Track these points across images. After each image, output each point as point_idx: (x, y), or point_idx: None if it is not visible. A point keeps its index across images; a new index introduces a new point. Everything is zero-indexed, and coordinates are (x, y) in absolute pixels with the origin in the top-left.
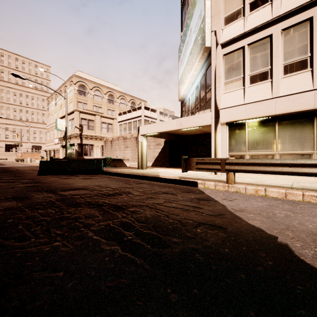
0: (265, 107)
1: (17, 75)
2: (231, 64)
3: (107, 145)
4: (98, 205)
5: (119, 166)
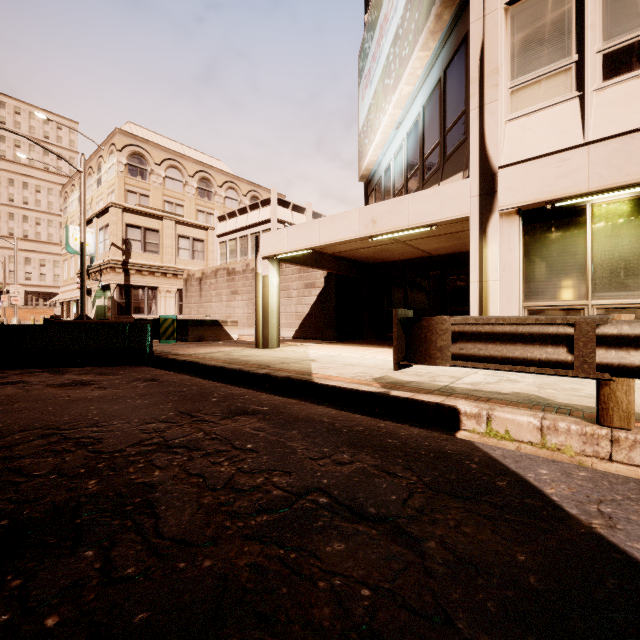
0: None
1: None
2: (533, 26)
3: (190, 289)
4: None
5: (212, 339)
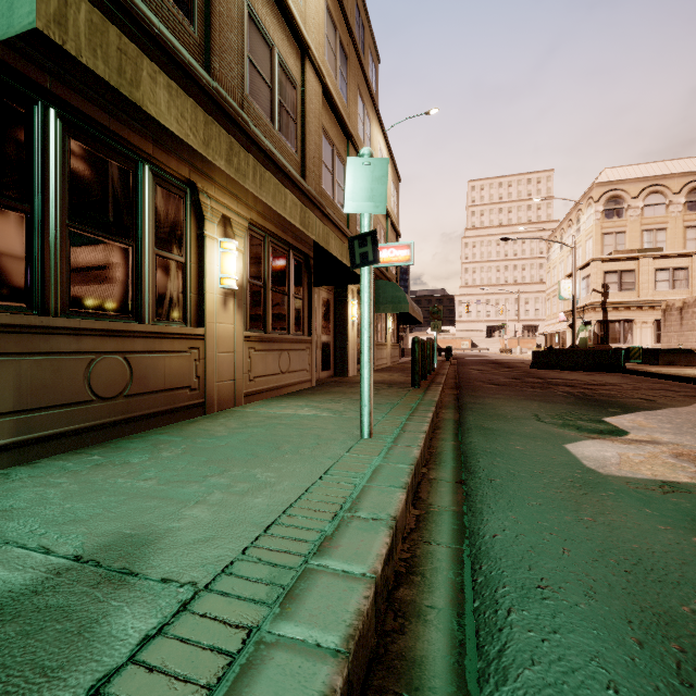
0: None
1: (506, 238)
2: None
3: (669, 318)
4: (573, 386)
5: (684, 365)
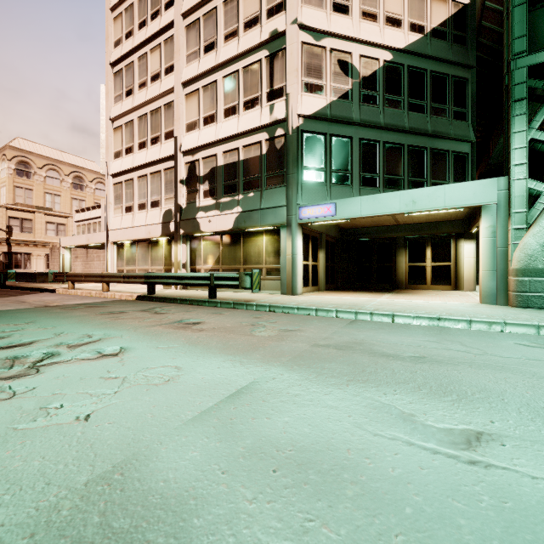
0: (128, 233)
1: None
2: (117, 193)
3: (54, 254)
4: None
5: None
